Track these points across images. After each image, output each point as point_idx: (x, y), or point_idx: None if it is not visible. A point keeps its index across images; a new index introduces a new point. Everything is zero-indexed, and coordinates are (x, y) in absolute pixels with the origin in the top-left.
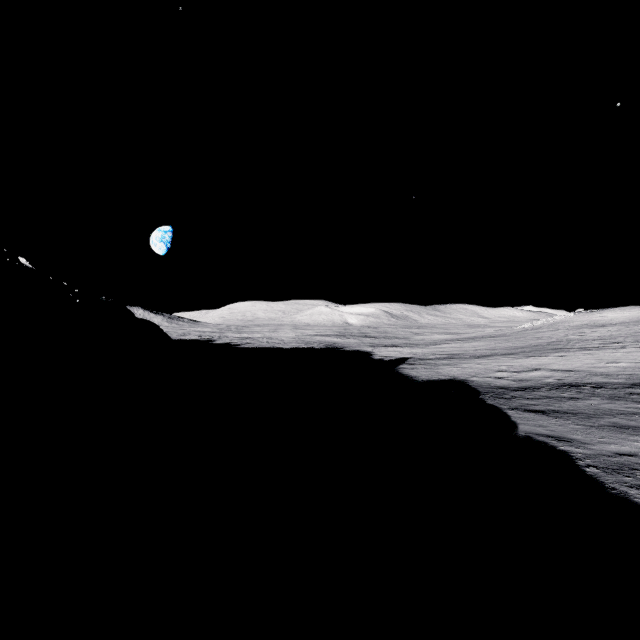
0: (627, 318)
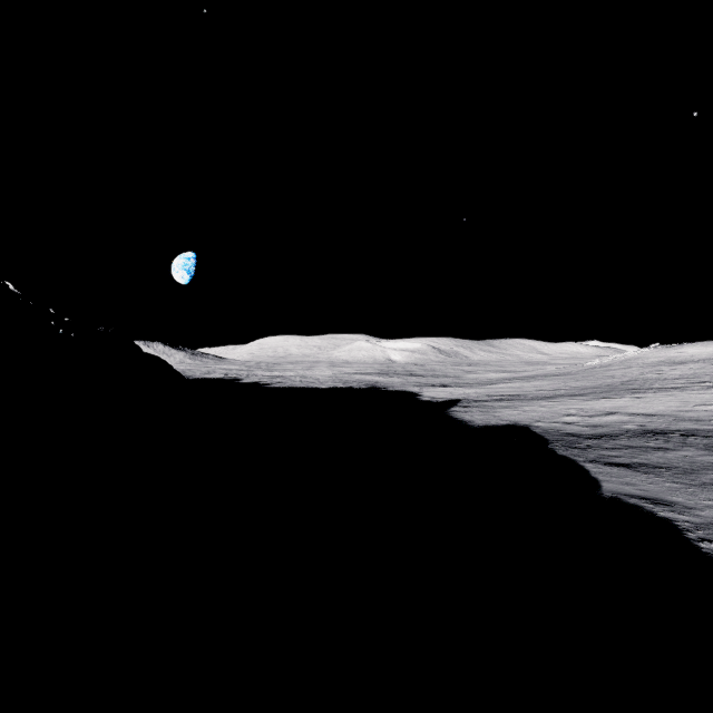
0: (711, 354)
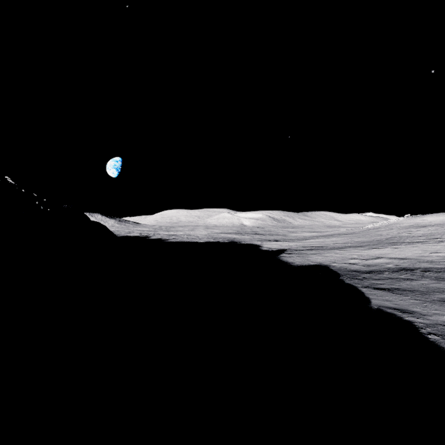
0: (441, 221)
